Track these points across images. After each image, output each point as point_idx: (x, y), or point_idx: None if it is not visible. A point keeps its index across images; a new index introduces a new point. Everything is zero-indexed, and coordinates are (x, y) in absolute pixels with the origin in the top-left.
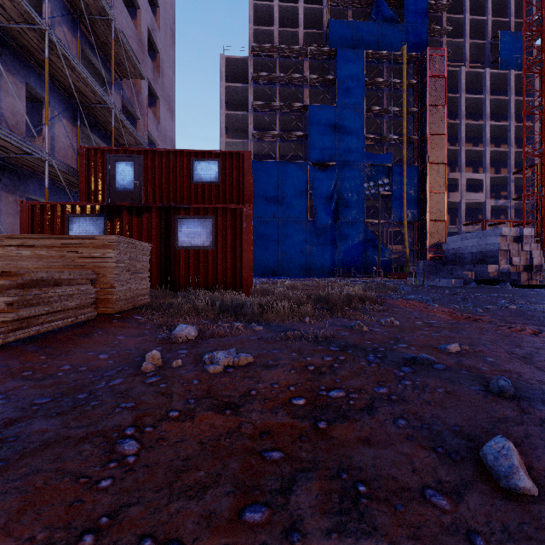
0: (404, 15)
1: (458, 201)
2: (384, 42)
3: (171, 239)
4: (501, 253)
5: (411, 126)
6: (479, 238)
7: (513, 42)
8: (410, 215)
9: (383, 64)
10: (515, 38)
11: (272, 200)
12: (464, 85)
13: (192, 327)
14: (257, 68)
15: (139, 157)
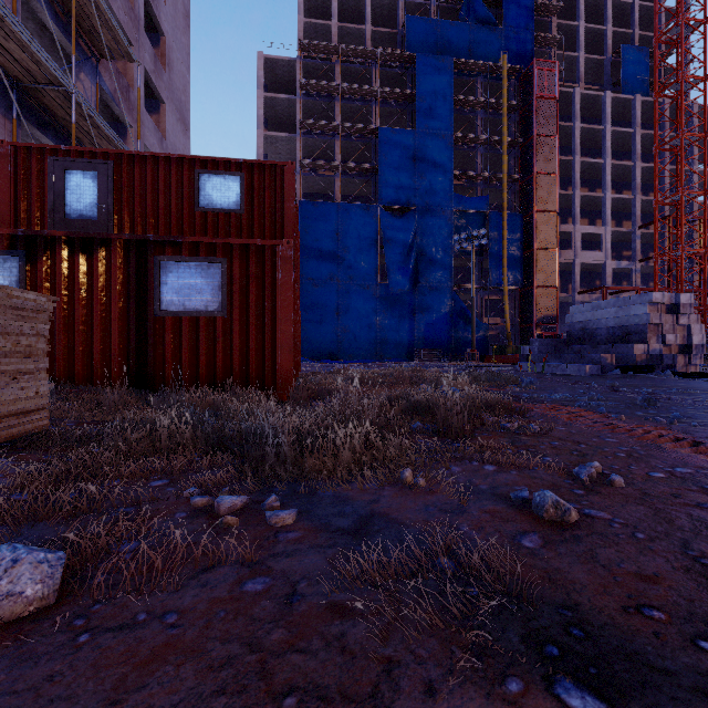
0: (503, 16)
1: (572, 262)
2: (478, 49)
3: (147, 298)
4: (650, 328)
5: (513, 162)
6: (619, 308)
7: (638, 59)
8: (512, 279)
9: (477, 78)
10: (641, 55)
11: (330, 255)
12: (579, 111)
13: (43, 557)
14: (309, 75)
15: (106, 163)
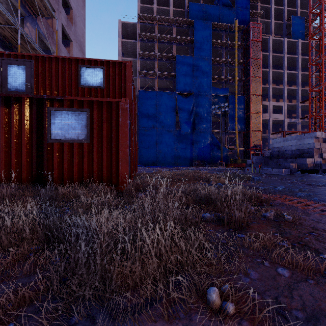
0: (235, 2)
1: (268, 119)
2: (223, 18)
3: (43, 132)
4: (315, 150)
5: (240, 71)
6: (298, 140)
7: (299, 23)
8: (240, 127)
9: (223, 32)
10: (301, 21)
11: (153, 116)
12: (271, 47)
13: None
14: (143, 31)
15: (30, 61)
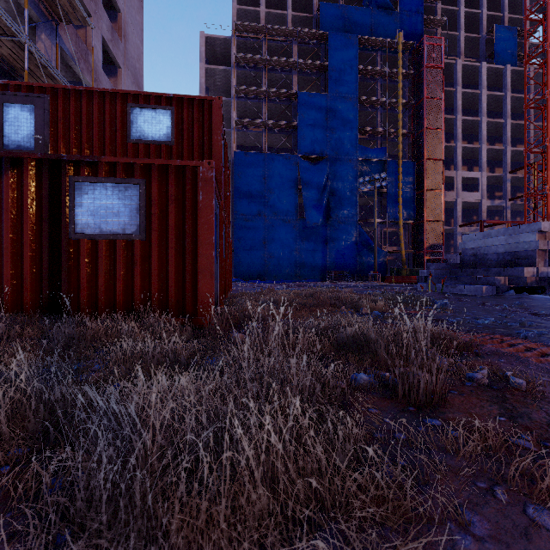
0: (398, 2)
1: (454, 200)
2: (378, 29)
3: (61, 220)
4: (538, 253)
5: (406, 120)
6: (509, 236)
7: (507, 37)
8: (406, 215)
9: (377, 52)
10: (510, 33)
11: (258, 196)
12: (460, 79)
13: None
14: (241, 51)
15: (42, 97)
